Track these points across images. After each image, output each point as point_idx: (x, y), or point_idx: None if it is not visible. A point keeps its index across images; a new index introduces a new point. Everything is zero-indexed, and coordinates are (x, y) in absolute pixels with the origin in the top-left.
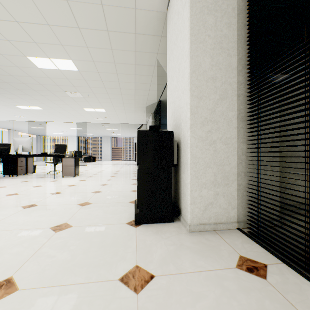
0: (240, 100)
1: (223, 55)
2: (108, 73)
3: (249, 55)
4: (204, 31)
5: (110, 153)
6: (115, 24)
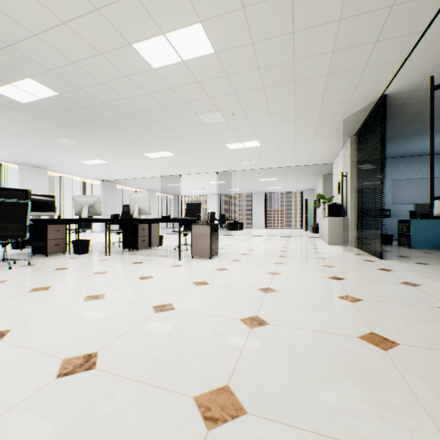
0: None
1: None
2: (273, 38)
3: None
4: None
5: (263, 218)
6: None
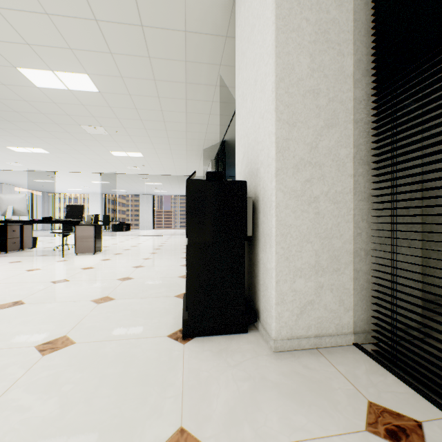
0: (357, 130)
1: (330, 53)
2: (145, 96)
3: (375, 51)
4: (299, 11)
5: (151, 219)
6: (153, 15)
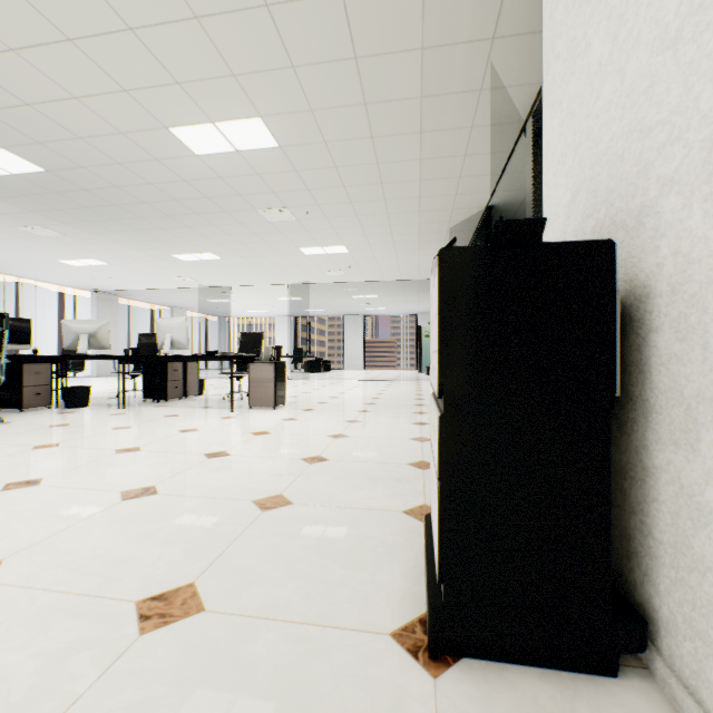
0: None
1: None
2: (350, 140)
3: None
4: None
5: (361, 353)
6: None
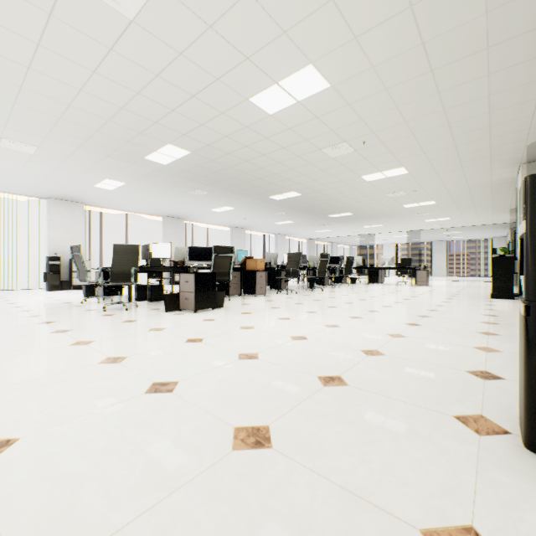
0: None
1: None
2: (463, 200)
3: None
4: None
5: (444, 266)
6: (474, 186)
